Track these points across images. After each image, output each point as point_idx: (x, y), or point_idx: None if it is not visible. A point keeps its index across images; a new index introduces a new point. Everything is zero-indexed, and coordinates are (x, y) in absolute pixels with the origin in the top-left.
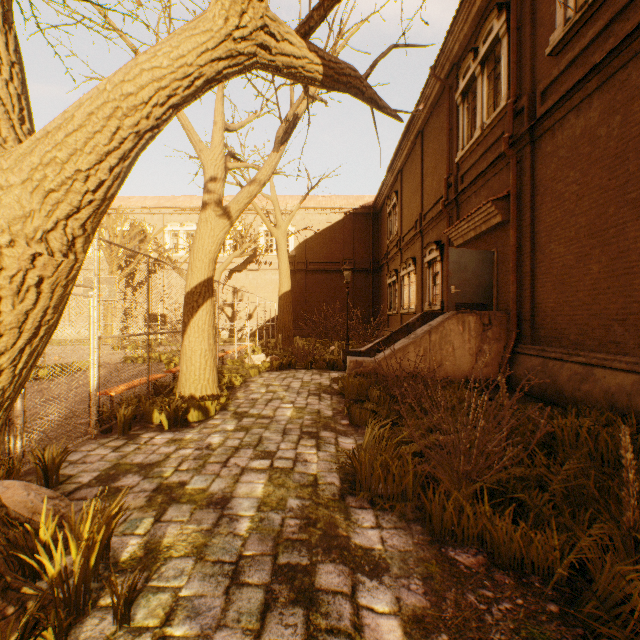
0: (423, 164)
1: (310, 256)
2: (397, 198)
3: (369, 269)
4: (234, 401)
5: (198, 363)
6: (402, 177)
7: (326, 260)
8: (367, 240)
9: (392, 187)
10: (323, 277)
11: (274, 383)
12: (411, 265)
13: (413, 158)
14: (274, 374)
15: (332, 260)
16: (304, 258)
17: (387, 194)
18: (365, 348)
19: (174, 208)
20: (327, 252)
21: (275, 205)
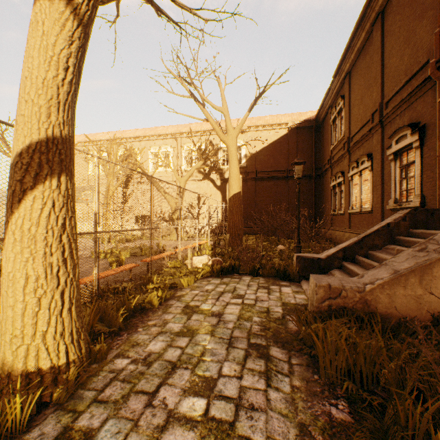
0: (384, 47)
1: (259, 166)
2: (343, 102)
3: (311, 175)
4: (110, 363)
5: (20, 303)
6: (350, 79)
7: (272, 169)
8: (309, 150)
9: (337, 95)
10: (270, 183)
11: (203, 306)
12: (365, 162)
13: (367, 50)
14: (211, 284)
15: (278, 169)
16: (254, 168)
17: (331, 103)
18: (325, 254)
19: (154, 135)
20: (273, 162)
21: (226, 115)
